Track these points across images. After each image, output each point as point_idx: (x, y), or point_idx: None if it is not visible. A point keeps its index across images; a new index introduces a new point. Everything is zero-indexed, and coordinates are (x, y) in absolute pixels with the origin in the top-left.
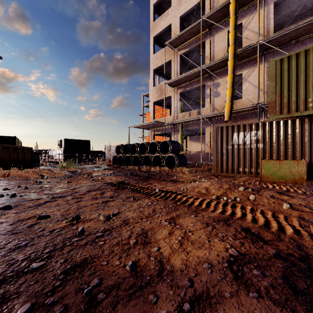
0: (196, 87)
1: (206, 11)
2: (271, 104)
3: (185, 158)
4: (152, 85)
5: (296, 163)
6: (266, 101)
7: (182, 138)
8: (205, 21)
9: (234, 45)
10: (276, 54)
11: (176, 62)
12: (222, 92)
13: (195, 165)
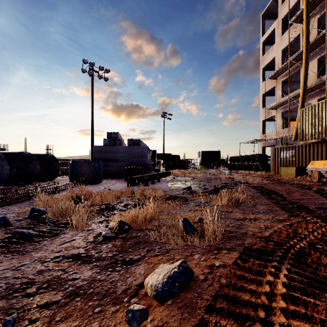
0: (293, 107)
1: (301, 44)
2: (298, 135)
3: (269, 165)
4: (261, 107)
5: (292, 168)
6: None
7: None
8: (293, 59)
9: (303, 85)
10: None
11: (278, 88)
12: None
13: None
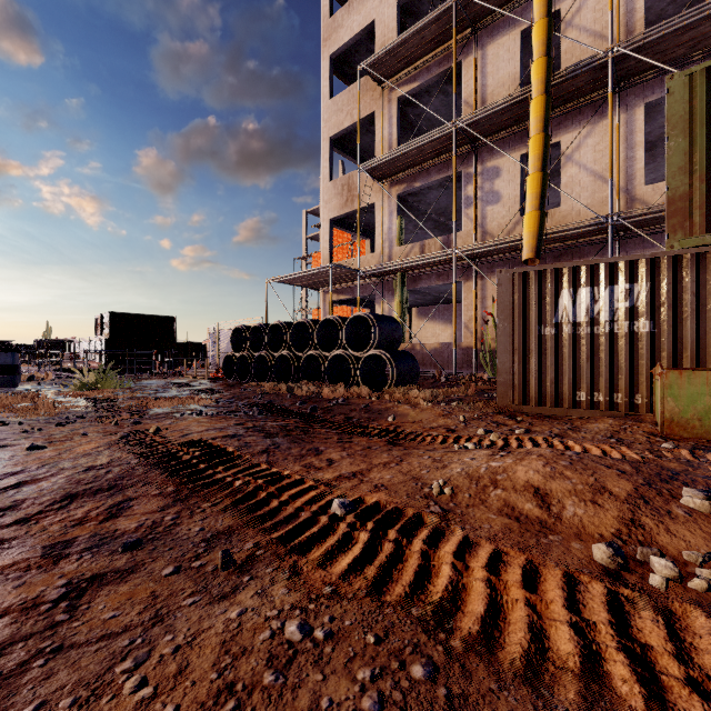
0: (438, 180)
1: None
2: (676, 203)
3: (413, 361)
4: (326, 178)
5: None
6: (633, 209)
7: (402, 311)
8: (463, 5)
9: (547, 58)
10: (652, 89)
11: (387, 118)
12: (507, 192)
13: (440, 379)
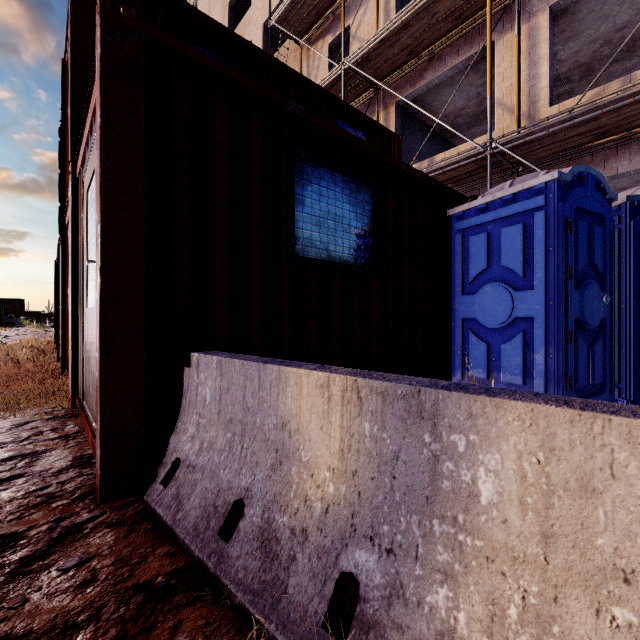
0: None
1: None
2: None
3: None
4: None
5: None
6: None
7: None
8: None
9: None
10: None
11: None
12: None
13: None
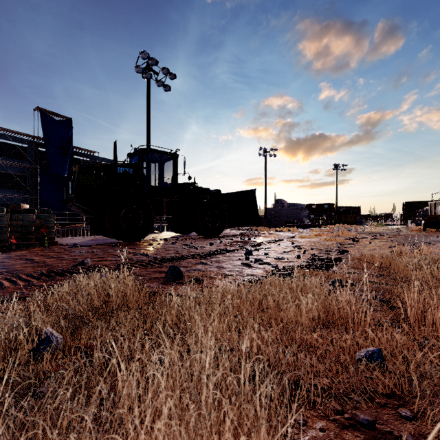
0: None
1: None
2: None
3: None
4: None
5: None
6: None
7: None
8: None
9: None
10: None
11: None
12: None
13: None
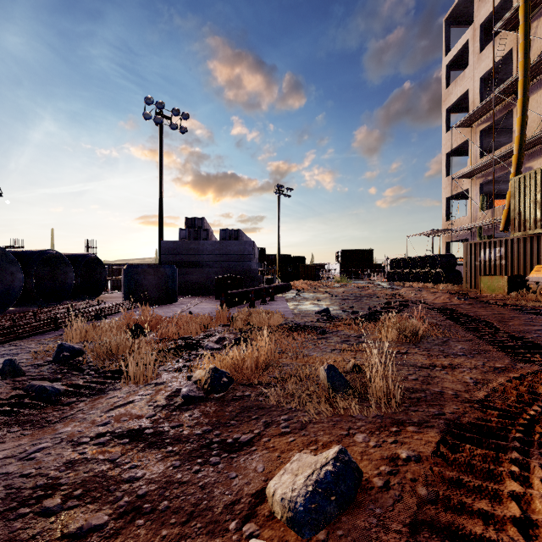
0: (501, 174)
1: (514, 67)
2: (512, 221)
3: (458, 274)
4: (444, 176)
5: (501, 279)
6: None
7: None
8: (501, 92)
9: (519, 136)
10: None
11: (474, 142)
12: None
13: None
